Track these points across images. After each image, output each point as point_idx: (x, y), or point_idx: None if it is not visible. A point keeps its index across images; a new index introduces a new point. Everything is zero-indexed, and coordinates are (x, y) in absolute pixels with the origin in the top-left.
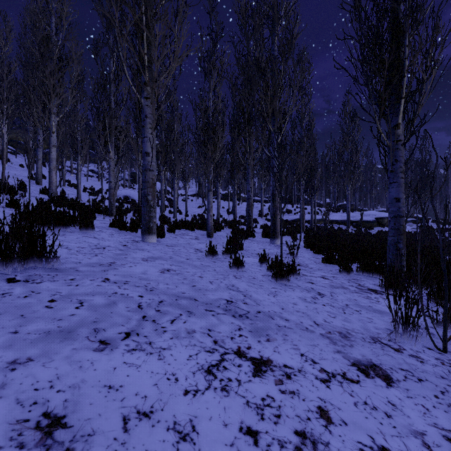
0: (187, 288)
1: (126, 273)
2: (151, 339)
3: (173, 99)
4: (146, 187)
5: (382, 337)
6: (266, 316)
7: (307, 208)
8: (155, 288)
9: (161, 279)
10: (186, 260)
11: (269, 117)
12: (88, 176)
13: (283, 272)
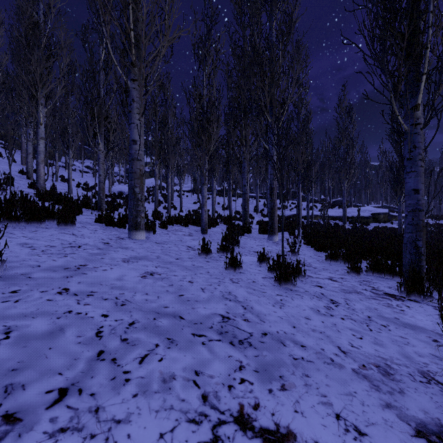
0: (172, 299)
1: (95, 280)
2: (100, 400)
3: (167, 92)
4: (133, 179)
5: (434, 370)
6: (275, 340)
7: (302, 204)
8: (128, 301)
9: (139, 287)
10: (175, 260)
11: (267, 106)
12: (83, 172)
13: (288, 275)
